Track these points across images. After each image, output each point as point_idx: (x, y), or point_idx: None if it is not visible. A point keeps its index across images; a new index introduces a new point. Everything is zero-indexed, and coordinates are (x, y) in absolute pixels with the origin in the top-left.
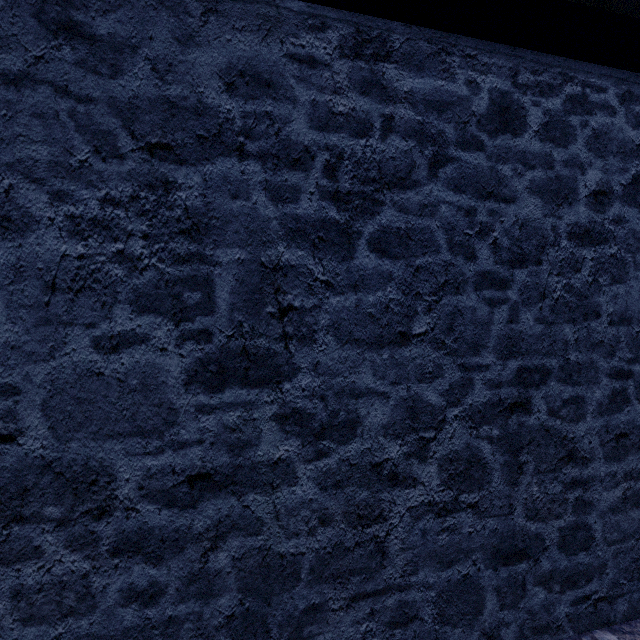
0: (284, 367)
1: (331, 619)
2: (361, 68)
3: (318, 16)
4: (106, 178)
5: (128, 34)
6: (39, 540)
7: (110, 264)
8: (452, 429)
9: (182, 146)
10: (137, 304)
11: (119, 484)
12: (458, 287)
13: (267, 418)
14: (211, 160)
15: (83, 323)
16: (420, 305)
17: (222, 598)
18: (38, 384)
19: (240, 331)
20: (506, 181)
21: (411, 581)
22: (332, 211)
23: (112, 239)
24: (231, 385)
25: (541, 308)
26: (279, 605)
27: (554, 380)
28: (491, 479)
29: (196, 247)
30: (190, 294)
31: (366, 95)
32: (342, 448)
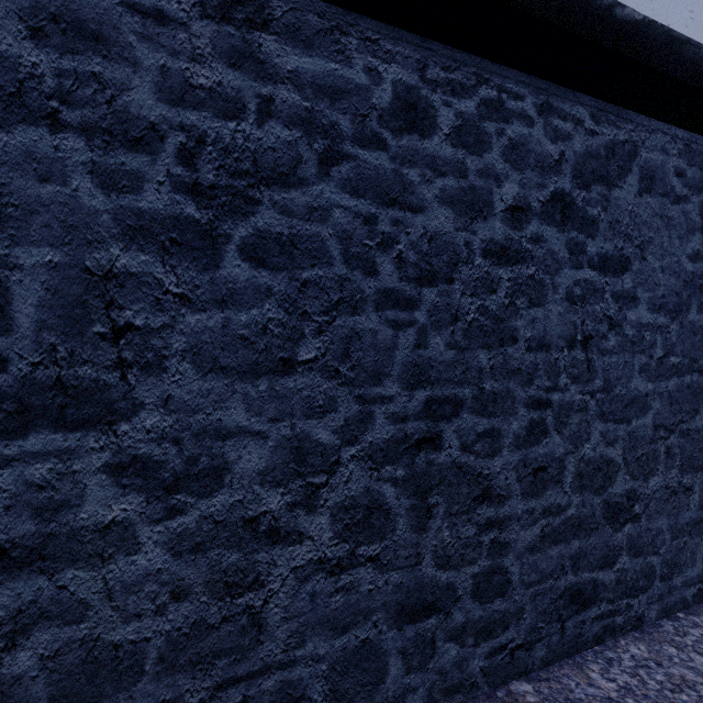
0: (120, 403)
1: None
2: (230, 34)
3: None
4: None
5: None
6: None
7: None
8: (348, 472)
9: None
10: None
11: None
12: (356, 306)
13: (94, 470)
14: (6, 127)
15: None
16: (308, 326)
17: None
18: None
19: (53, 357)
20: (413, 187)
21: (296, 655)
22: (190, 207)
23: None
24: (38, 428)
25: (453, 332)
26: None
27: (468, 412)
28: (395, 526)
29: None
30: None
31: (237, 68)
32: (204, 502)
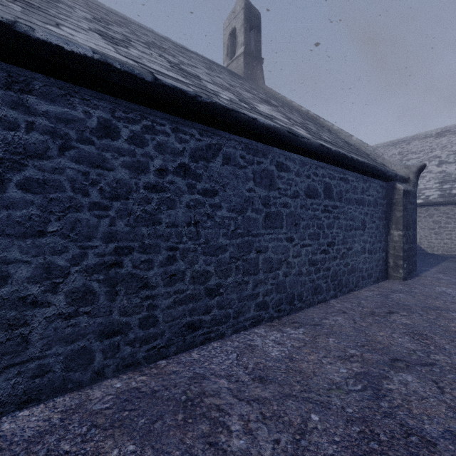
0: None
1: None
2: (11, 95)
3: None
4: None
5: None
6: None
7: None
8: (74, 277)
9: None
10: None
11: None
12: (78, 209)
13: None
14: None
15: None
16: (53, 217)
17: None
18: None
19: None
20: (108, 160)
21: (47, 353)
22: None
23: None
24: None
25: (129, 220)
26: None
27: (136, 252)
28: (99, 299)
29: None
30: None
31: (15, 109)
32: None
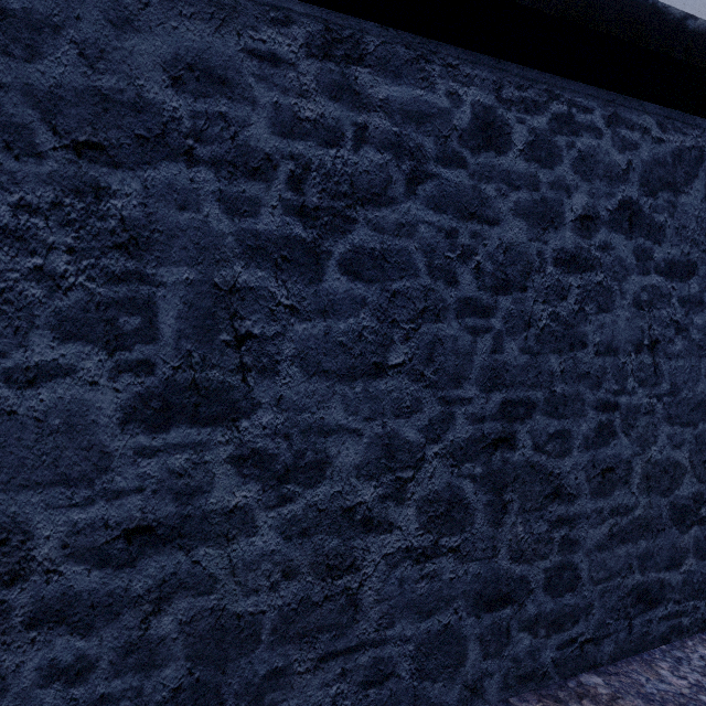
0: (241, 402)
1: (296, 683)
2: (331, 70)
3: (282, 9)
4: (20, 180)
5: (49, 11)
6: None
7: (25, 282)
8: (432, 468)
9: (117, 146)
10: (60, 330)
11: (37, 543)
12: (438, 314)
13: (221, 460)
14: (153, 164)
15: None
16: (397, 333)
17: (167, 669)
18: None
19: (189, 362)
20: (490, 202)
21: (387, 635)
22: (298, 228)
23: (28, 252)
24: (178, 424)
25: (526, 337)
26: (236, 672)
27: (540, 413)
28: (474, 520)
29: (135, 264)
30: (127, 319)
31: (337, 101)
32: (309, 492)
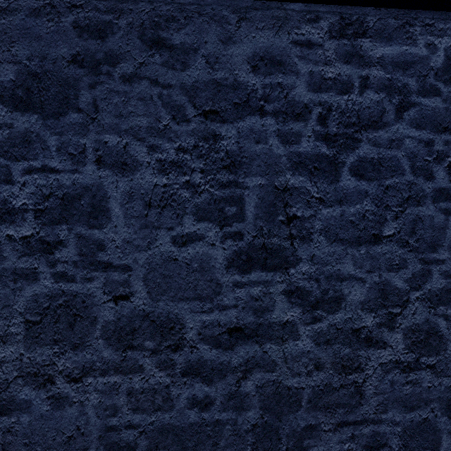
0: (290, 258)
1: (323, 437)
2: (344, 44)
3: (313, 12)
4: (179, 135)
5: (192, 41)
6: (142, 361)
7: (181, 190)
8: (414, 307)
9: (224, 111)
10: (197, 215)
11: (186, 330)
12: (419, 200)
13: (279, 292)
14: (242, 118)
15: (166, 227)
16: (389, 214)
17: (249, 412)
18: (141, 265)
19: (261, 233)
20: None
21: (382, 417)
22: (323, 148)
23: (182, 174)
24: (255, 269)
25: None
26: (287, 422)
27: None
28: (446, 347)
29: (233, 177)
30: (229, 208)
31: (348, 63)
32: (330, 316)
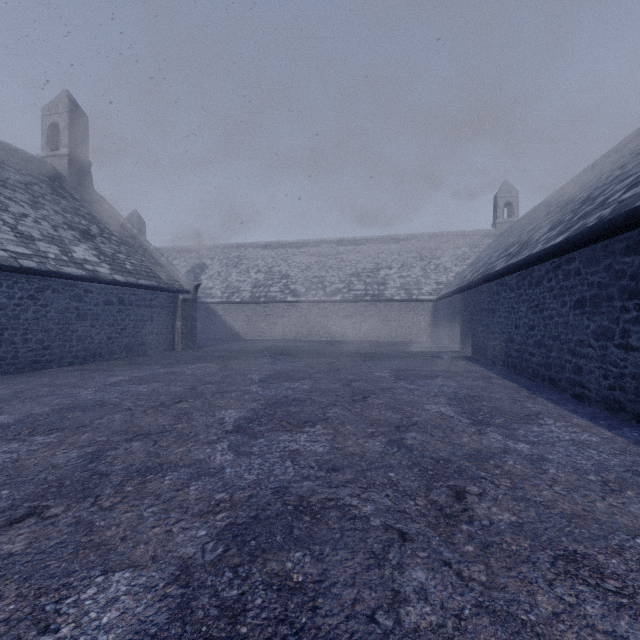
0: None
1: None
2: None
3: None
4: None
5: None
6: None
7: None
8: None
9: None
10: None
11: None
12: None
13: None
14: None
15: None
16: None
17: None
18: None
19: None
20: None
21: None
22: None
23: None
24: None
25: (7, 318)
26: None
27: (10, 330)
28: None
29: None
30: None
31: None
32: None
